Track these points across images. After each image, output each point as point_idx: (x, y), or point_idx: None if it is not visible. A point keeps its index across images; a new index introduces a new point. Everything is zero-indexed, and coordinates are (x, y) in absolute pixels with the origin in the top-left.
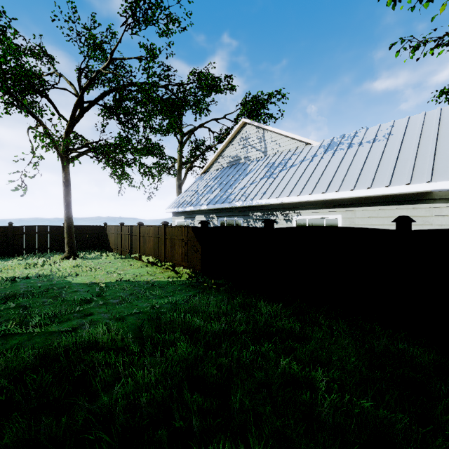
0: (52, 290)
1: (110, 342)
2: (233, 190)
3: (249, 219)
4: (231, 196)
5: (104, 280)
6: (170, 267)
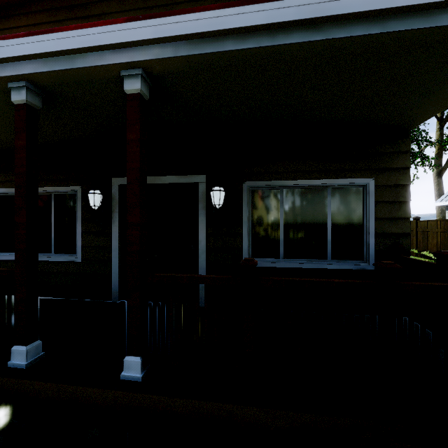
0: None
1: None
2: None
3: None
4: None
5: None
6: None
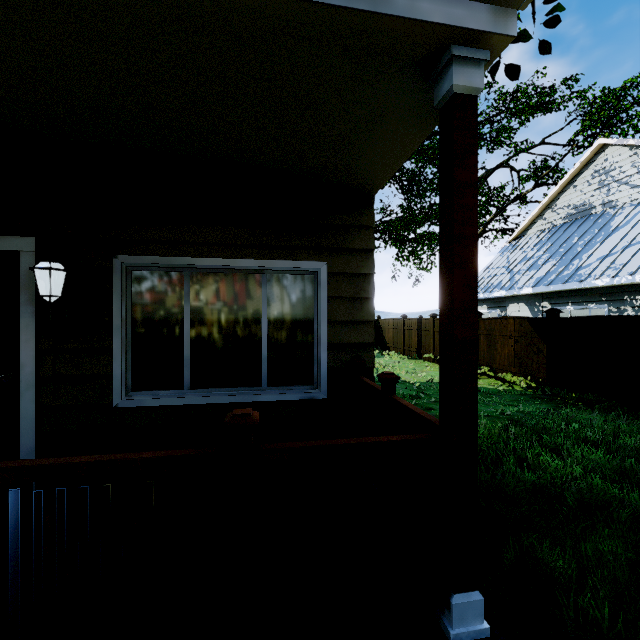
0: None
1: (486, 434)
2: (585, 261)
3: (623, 306)
4: (581, 270)
5: (412, 379)
6: (489, 373)
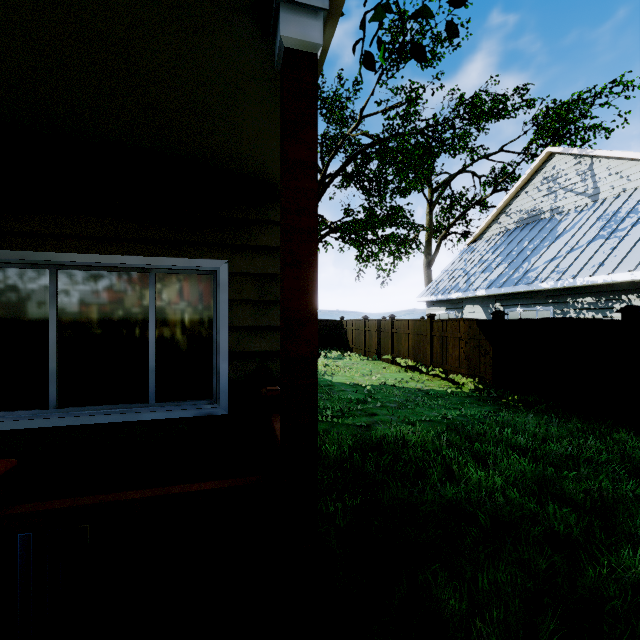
0: (320, 387)
1: (419, 442)
2: (533, 264)
3: (566, 308)
4: (529, 273)
5: (365, 382)
6: (441, 374)
